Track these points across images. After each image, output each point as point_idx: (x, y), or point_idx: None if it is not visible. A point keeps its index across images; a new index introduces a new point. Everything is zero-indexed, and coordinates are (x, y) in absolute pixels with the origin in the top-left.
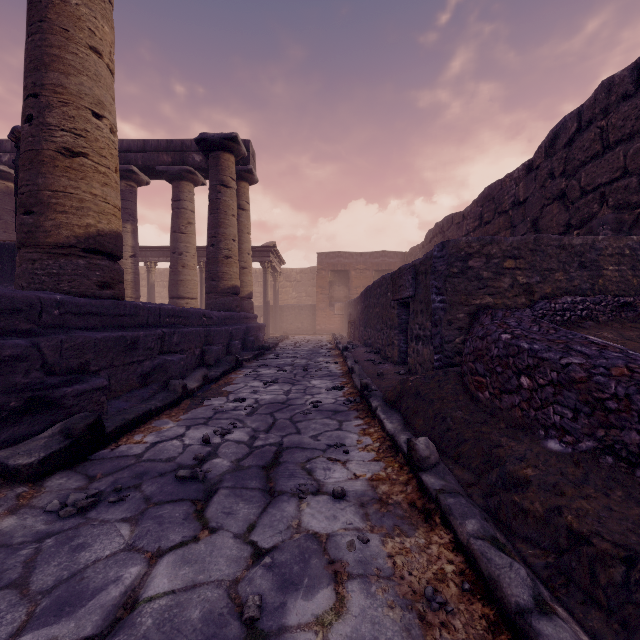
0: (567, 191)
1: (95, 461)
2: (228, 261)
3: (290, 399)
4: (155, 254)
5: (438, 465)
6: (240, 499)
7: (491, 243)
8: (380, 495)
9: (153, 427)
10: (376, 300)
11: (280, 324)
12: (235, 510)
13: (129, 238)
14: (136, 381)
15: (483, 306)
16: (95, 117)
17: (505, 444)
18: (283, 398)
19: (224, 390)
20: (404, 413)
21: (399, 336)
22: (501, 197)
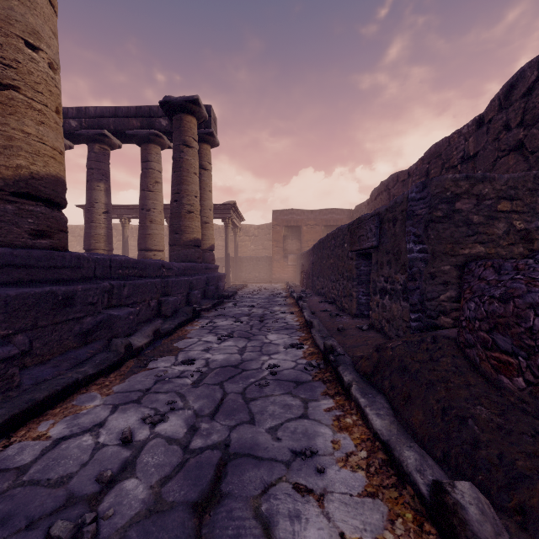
0: (526, 141)
1: None
2: (190, 216)
3: (244, 361)
4: (129, 211)
5: None
6: None
7: (482, 181)
8: None
9: (72, 407)
10: (330, 251)
11: (240, 273)
12: None
13: (102, 196)
14: (73, 340)
15: (473, 256)
16: (29, 48)
17: None
18: (237, 359)
19: (175, 346)
20: (389, 395)
21: (358, 288)
22: (449, 153)
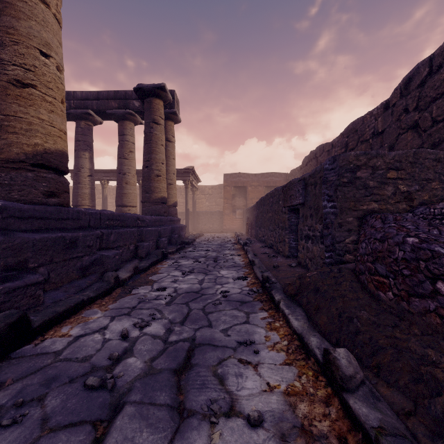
0: (420, 122)
1: (13, 360)
2: (158, 179)
3: (203, 288)
4: (107, 175)
5: (363, 384)
6: (145, 423)
7: (376, 156)
8: (301, 420)
9: (82, 317)
10: (269, 207)
11: (197, 225)
12: (137, 443)
13: (87, 162)
14: (76, 273)
15: (369, 211)
16: (43, 56)
17: (434, 359)
18: (197, 287)
19: (150, 279)
20: (306, 308)
21: (289, 235)
22: (363, 129)
